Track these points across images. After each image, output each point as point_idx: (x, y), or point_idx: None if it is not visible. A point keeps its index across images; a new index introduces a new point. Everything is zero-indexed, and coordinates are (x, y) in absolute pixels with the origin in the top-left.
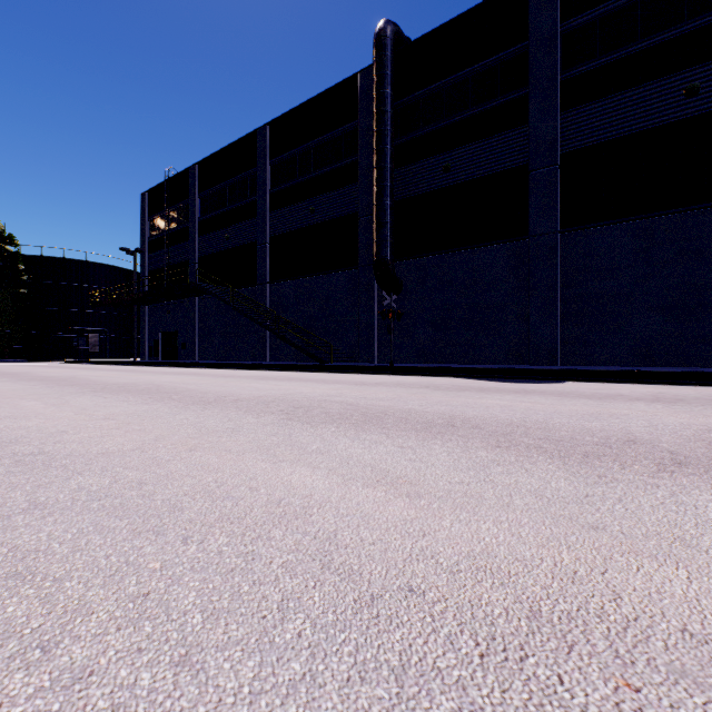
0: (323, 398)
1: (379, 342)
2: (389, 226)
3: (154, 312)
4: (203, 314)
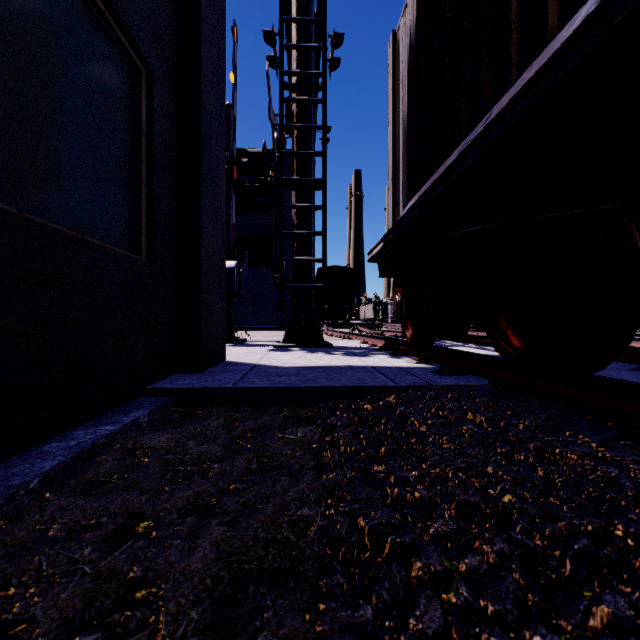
0: None
1: None
2: None
3: None
4: None
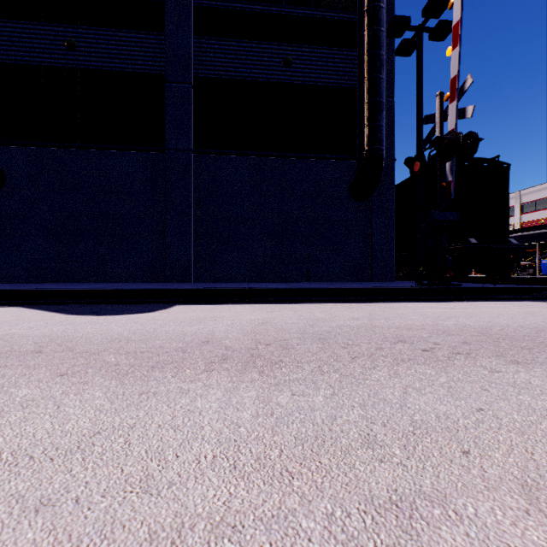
0: None
1: None
2: None
3: None
4: None
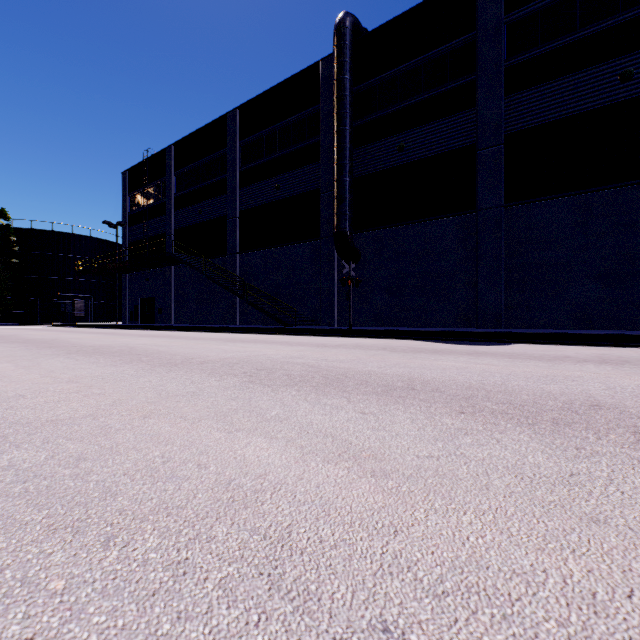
0: (285, 360)
1: (339, 307)
2: (348, 201)
3: (134, 279)
4: (178, 281)
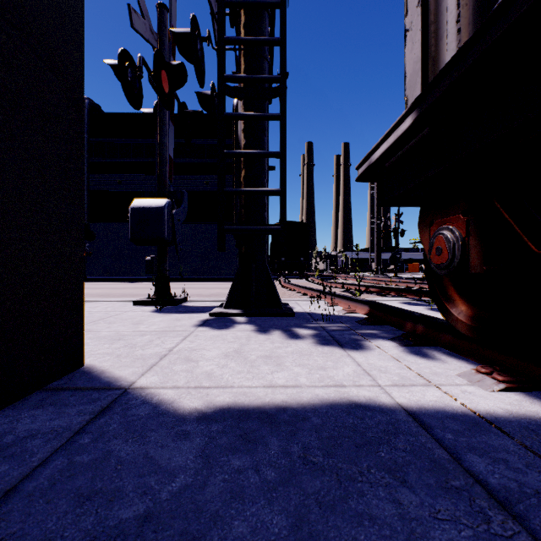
0: None
1: None
2: (87, 206)
3: None
4: None
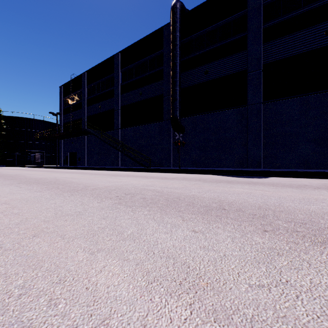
0: (143, 187)
1: (173, 157)
2: (178, 100)
3: (65, 142)
4: (88, 143)
